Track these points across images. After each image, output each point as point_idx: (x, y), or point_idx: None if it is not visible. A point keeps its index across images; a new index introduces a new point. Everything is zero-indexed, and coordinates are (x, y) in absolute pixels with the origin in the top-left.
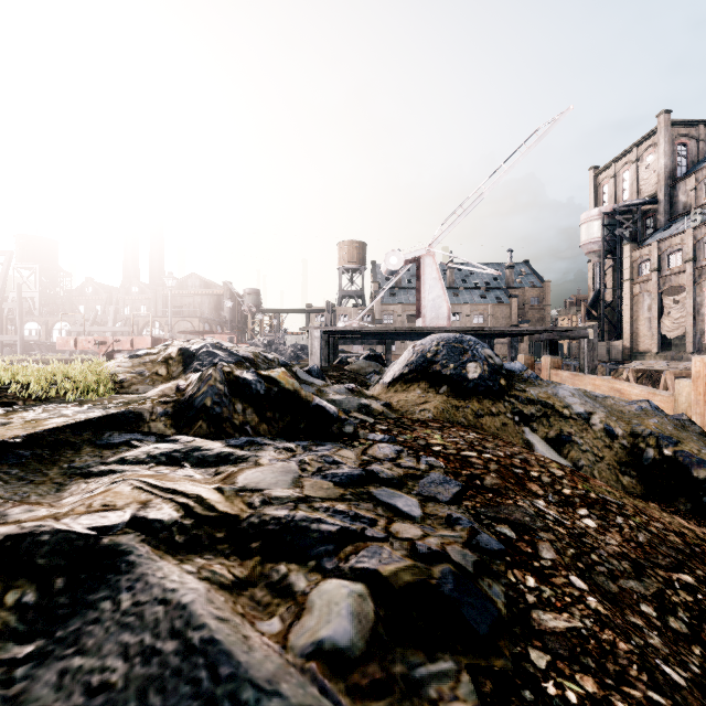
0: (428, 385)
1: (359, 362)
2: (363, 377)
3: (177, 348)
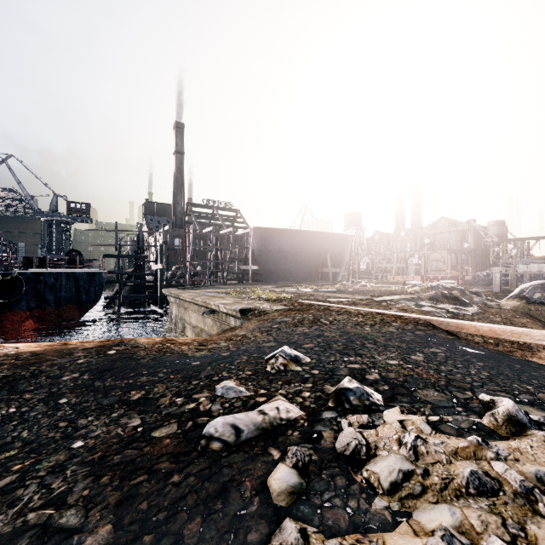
0: (519, 300)
1: None
2: None
3: (429, 285)
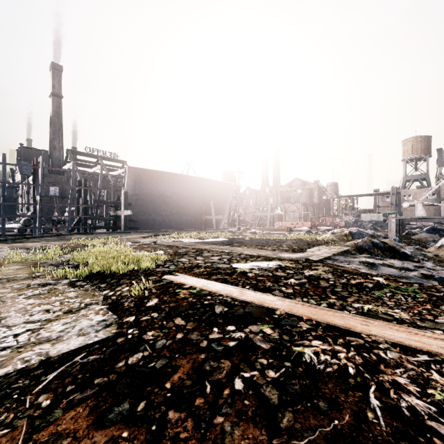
0: None
1: (421, 234)
2: (424, 243)
3: (347, 231)
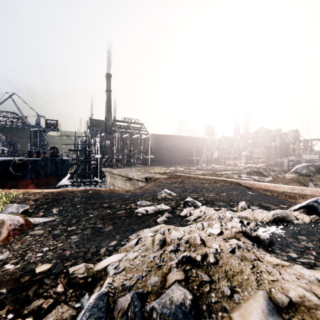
0: (295, 173)
1: None
2: None
3: (247, 166)
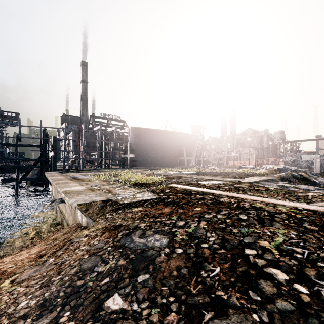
0: None
1: None
2: None
3: (276, 167)
